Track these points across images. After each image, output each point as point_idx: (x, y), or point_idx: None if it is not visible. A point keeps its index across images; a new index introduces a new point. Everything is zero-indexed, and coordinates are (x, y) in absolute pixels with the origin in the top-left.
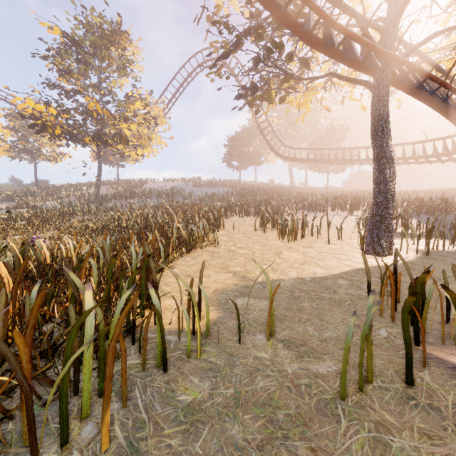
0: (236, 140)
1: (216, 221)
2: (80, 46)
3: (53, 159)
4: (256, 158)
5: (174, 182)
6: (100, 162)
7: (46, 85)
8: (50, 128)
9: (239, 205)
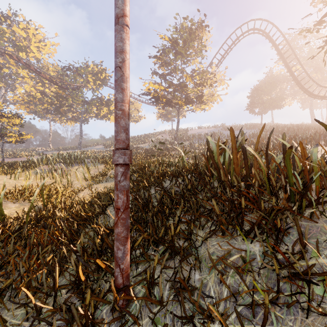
0: (259, 91)
1: (306, 147)
2: (178, 44)
3: (136, 120)
4: (278, 103)
5: (205, 128)
6: (178, 116)
7: (153, 73)
8: (160, 98)
9: (299, 138)
